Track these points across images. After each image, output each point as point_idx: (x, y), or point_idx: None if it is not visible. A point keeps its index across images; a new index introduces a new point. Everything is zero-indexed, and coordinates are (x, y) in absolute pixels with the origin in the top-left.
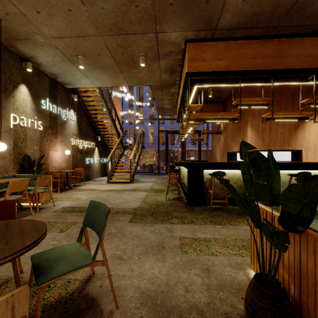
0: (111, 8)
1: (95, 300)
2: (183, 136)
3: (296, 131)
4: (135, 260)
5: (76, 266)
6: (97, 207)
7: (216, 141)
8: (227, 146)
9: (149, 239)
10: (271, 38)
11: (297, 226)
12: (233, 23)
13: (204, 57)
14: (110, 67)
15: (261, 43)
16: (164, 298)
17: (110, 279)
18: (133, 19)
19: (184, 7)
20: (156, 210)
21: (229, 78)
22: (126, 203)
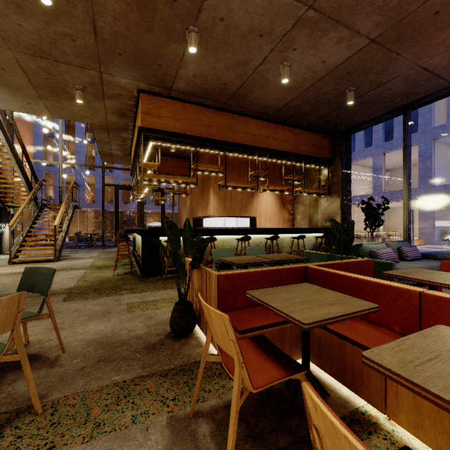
0: (34, 29)
1: (38, 355)
2: (140, 195)
3: (252, 198)
4: (77, 326)
5: (24, 317)
6: (37, 271)
7: (183, 204)
8: (193, 210)
9: (92, 310)
10: (224, 111)
11: (196, 264)
12: (188, 90)
13: (160, 114)
14: (20, 88)
15: (216, 114)
16: (109, 338)
17: (56, 329)
18: (68, 50)
19: (134, 61)
20: (101, 287)
21: (187, 141)
22: (54, 284)
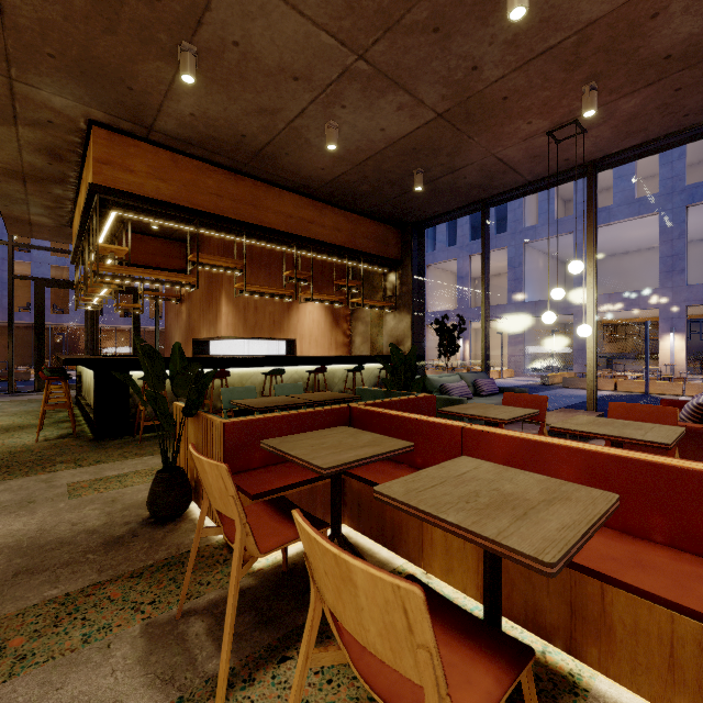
0: None
1: None
2: (90, 299)
3: (289, 311)
4: None
5: None
6: None
7: (174, 316)
8: (192, 327)
9: None
10: (243, 175)
11: (193, 411)
12: (182, 134)
13: (131, 166)
14: None
15: (230, 178)
16: (35, 540)
17: None
18: None
19: (82, 72)
20: (11, 462)
21: (181, 215)
22: None
